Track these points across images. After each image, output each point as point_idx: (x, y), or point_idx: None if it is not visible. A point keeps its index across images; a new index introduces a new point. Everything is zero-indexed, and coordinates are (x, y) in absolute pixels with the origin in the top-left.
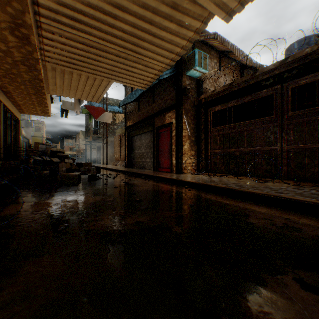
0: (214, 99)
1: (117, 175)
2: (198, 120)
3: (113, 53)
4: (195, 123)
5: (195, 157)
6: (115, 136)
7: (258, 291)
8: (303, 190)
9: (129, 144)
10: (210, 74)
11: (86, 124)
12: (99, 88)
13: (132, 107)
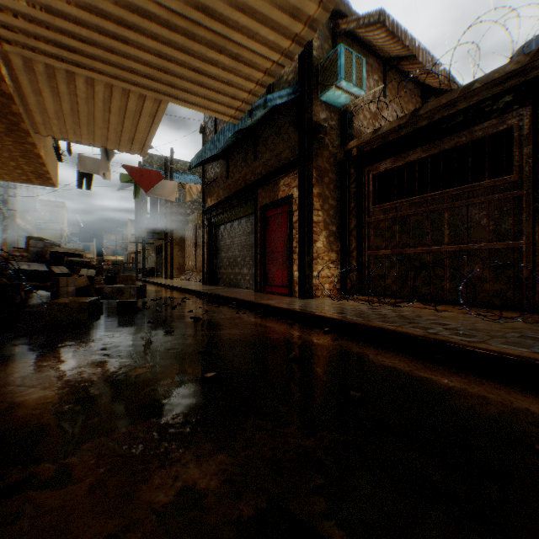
0: (376, 148)
1: (183, 301)
2: (344, 192)
3: (157, 18)
4: (338, 197)
5: (338, 264)
6: (187, 227)
7: None
8: None
9: (211, 241)
10: (366, 101)
11: (137, 206)
12: (141, 120)
13: (216, 172)
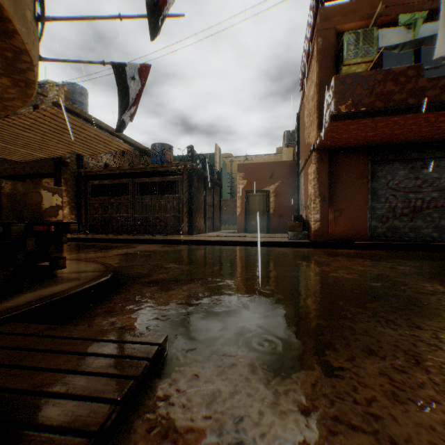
0: (93, 175)
1: None
2: (79, 189)
3: (2, 144)
4: (76, 191)
5: (76, 220)
6: None
7: (84, 250)
8: (131, 236)
9: None
10: None
11: None
12: None
13: None
